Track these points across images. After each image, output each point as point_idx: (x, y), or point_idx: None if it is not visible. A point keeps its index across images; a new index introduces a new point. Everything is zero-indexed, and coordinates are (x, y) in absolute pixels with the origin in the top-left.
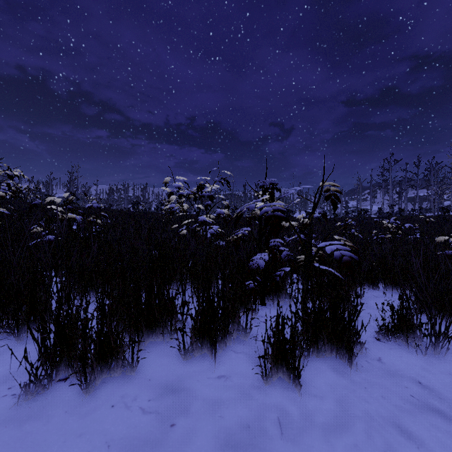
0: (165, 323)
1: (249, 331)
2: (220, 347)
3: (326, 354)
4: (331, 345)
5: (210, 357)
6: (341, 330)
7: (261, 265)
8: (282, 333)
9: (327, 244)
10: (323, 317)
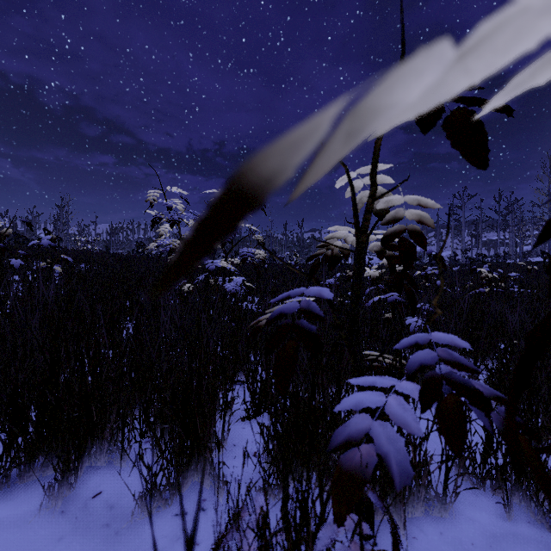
0: None
1: None
2: None
3: None
4: None
5: None
6: None
7: (396, 464)
8: None
9: None
10: None
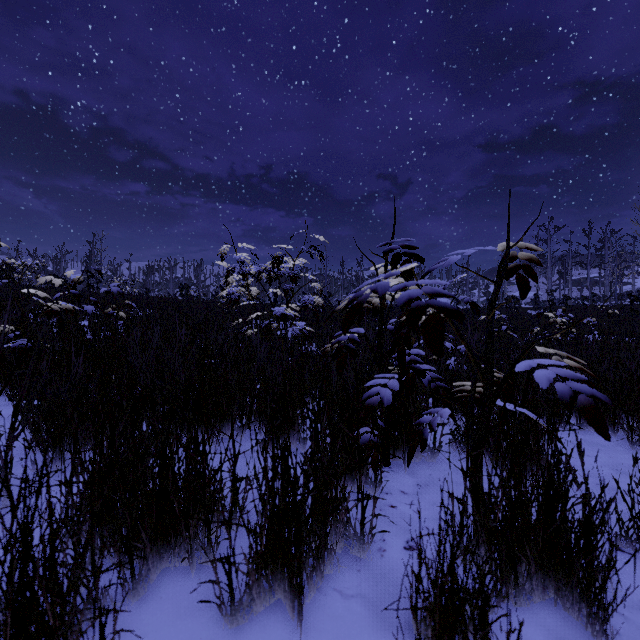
0: (197, 528)
1: (367, 532)
2: (311, 587)
3: (534, 598)
4: (543, 576)
5: (288, 614)
6: (564, 547)
7: (386, 399)
8: (455, 577)
9: (533, 365)
10: (526, 519)
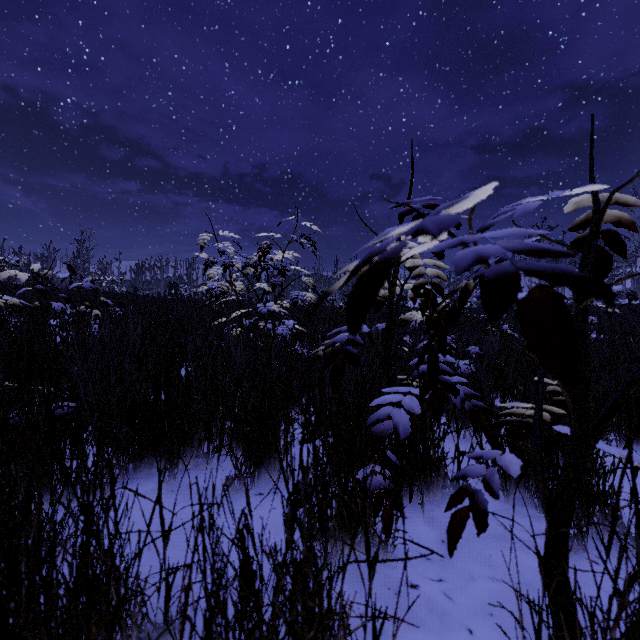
0: None
1: None
2: None
3: None
4: None
5: None
6: None
7: (403, 427)
8: None
9: None
10: None
